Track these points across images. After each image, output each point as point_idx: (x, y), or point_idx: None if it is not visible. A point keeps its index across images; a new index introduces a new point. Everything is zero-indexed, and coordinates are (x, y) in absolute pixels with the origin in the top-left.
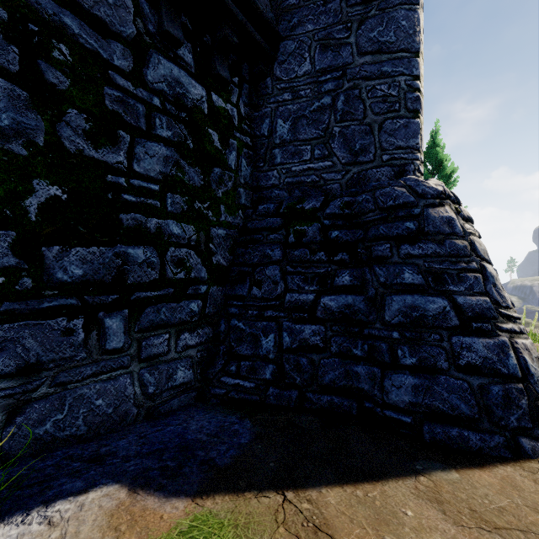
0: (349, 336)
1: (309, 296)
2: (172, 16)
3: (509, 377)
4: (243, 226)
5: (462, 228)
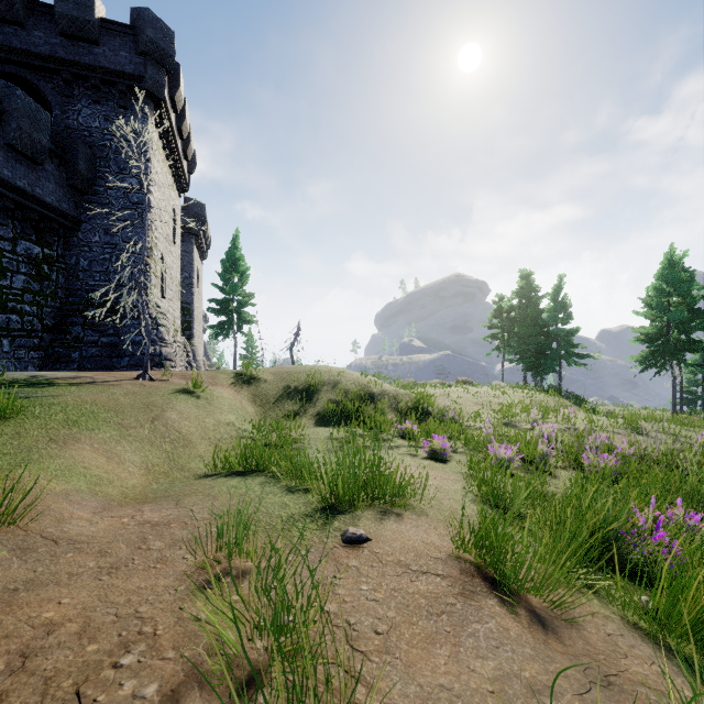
0: (112, 351)
1: (96, 338)
2: (28, 225)
3: (156, 356)
4: (61, 307)
5: (155, 316)
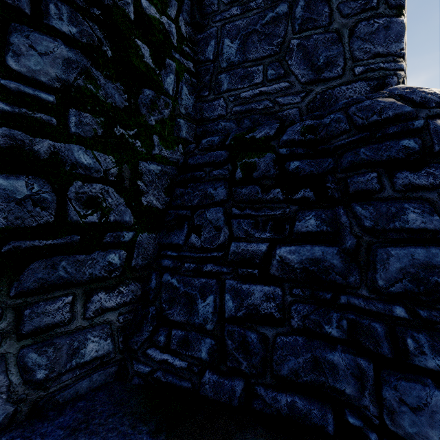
0: (316, 304)
1: (260, 246)
2: None
3: None
4: (184, 162)
5: None
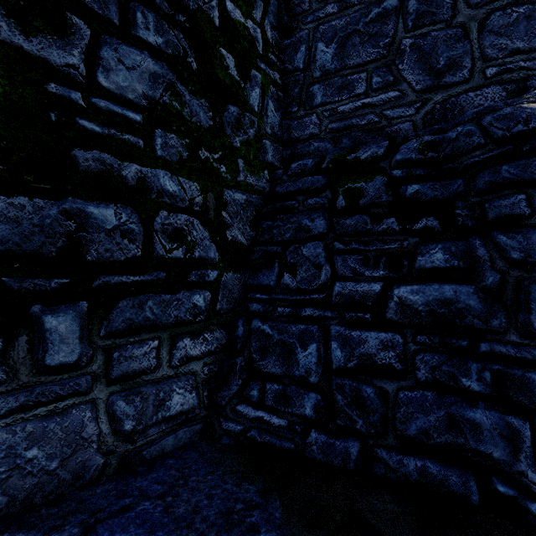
0: (448, 353)
1: (373, 286)
2: None
3: None
4: (270, 191)
5: None
